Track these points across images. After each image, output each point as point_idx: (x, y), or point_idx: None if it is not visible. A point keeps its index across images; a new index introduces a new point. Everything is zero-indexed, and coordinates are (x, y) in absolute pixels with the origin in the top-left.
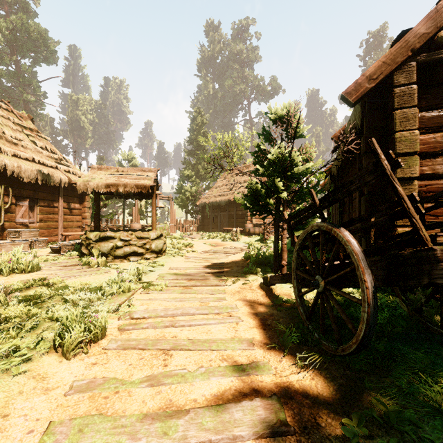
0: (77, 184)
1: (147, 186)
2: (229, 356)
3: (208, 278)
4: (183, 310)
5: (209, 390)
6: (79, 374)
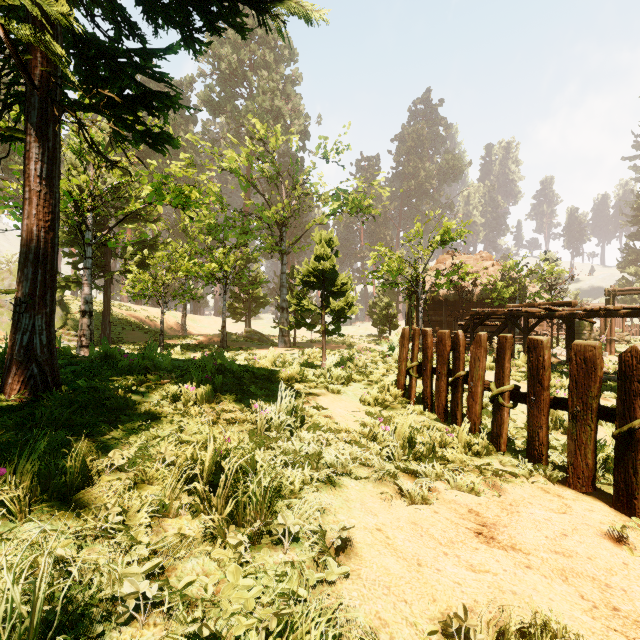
0: None
1: None
2: None
3: None
4: None
5: None
6: None
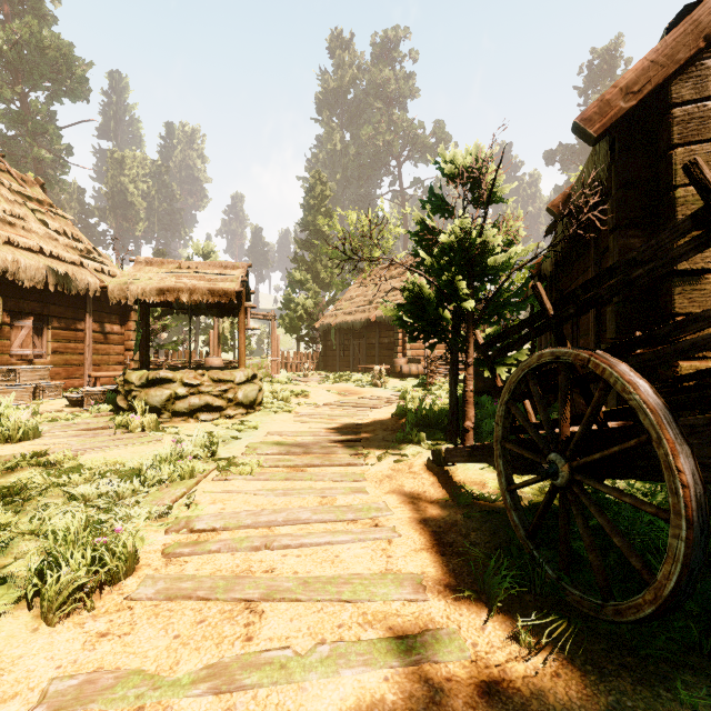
0: (108, 288)
1: (229, 292)
2: (378, 616)
3: (333, 451)
4: (289, 514)
5: (338, 704)
6: (68, 662)
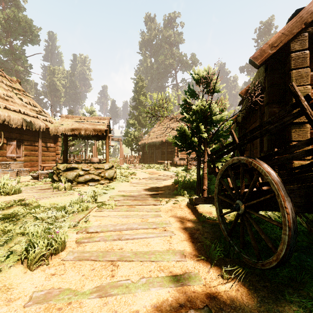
0: (49, 128)
1: (101, 130)
2: (165, 267)
3: (147, 199)
4: (128, 225)
5: (149, 301)
6: (39, 285)
